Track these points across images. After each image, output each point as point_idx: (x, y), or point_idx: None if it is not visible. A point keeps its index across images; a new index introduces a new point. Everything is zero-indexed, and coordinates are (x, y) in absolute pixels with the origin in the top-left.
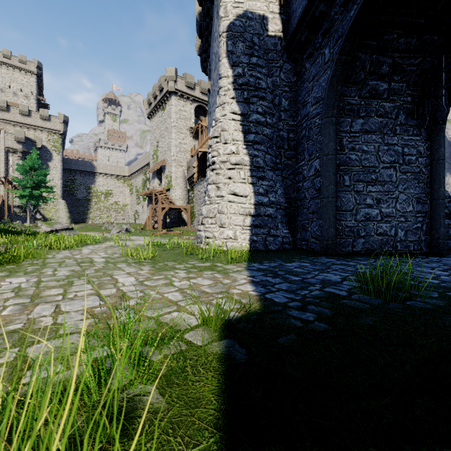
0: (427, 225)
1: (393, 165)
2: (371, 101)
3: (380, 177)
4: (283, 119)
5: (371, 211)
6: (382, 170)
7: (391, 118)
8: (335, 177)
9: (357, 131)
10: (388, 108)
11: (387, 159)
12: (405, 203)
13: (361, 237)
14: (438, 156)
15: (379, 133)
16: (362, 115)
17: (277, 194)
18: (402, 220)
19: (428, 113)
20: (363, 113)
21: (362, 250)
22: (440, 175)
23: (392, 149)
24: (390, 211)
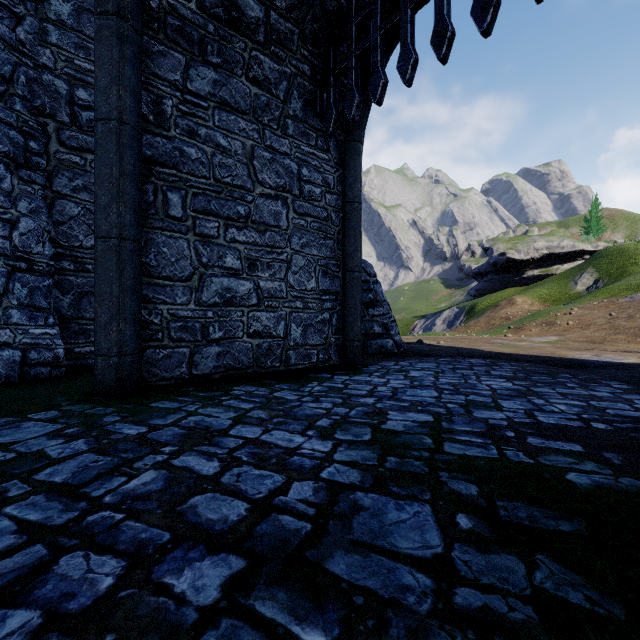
0: (339, 317)
1: (282, 196)
2: (232, 36)
3: (257, 213)
4: (56, 44)
5: (236, 283)
6: (261, 199)
7: (277, 96)
8: (129, 185)
9: (203, 95)
10: (270, 70)
11: (271, 180)
12: (304, 273)
13: (214, 343)
14: (354, 196)
15: (254, 120)
16: (214, 60)
17: (19, 229)
18: (298, 307)
19: (334, 104)
20: (215, 58)
21: (216, 372)
22: (355, 230)
23: (281, 161)
24: (276, 286)
